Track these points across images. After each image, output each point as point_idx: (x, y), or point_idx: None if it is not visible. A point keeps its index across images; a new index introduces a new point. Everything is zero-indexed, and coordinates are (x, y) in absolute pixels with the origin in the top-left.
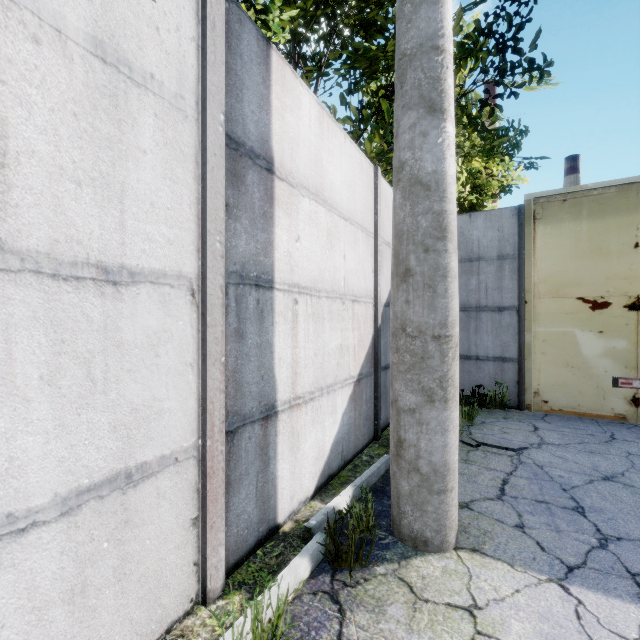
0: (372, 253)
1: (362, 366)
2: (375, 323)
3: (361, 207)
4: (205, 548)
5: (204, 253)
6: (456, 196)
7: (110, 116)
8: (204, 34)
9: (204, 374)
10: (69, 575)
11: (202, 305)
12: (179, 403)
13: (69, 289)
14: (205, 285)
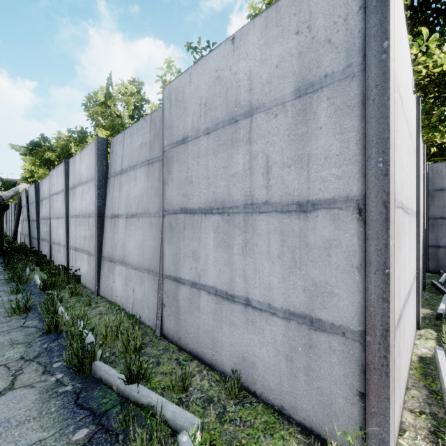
0: (422, 190)
1: (421, 250)
2: (423, 227)
3: (421, 168)
4: (419, 309)
5: (418, 203)
6: (437, 142)
7: (414, 165)
8: (418, 125)
9: (418, 247)
10: (413, 302)
11: (417, 222)
12: (415, 256)
13: (413, 219)
14: (419, 215)
